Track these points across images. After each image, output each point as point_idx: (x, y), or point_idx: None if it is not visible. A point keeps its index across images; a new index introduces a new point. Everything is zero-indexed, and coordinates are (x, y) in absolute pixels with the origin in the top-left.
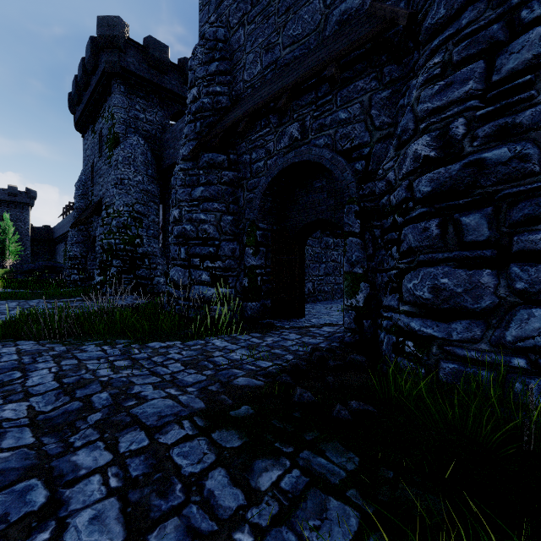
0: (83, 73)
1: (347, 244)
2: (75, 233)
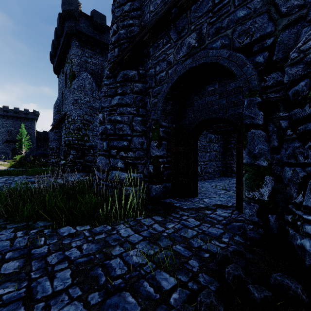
0: (56, 37)
1: (248, 136)
2: (53, 134)
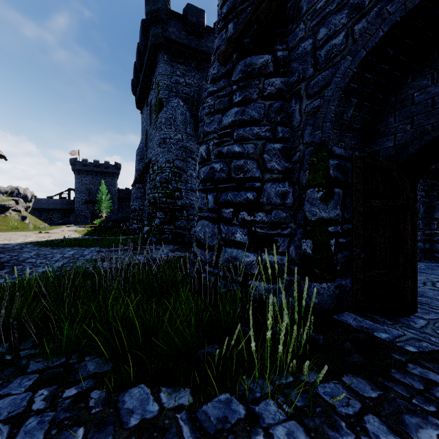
0: (138, 56)
1: None
2: (135, 191)
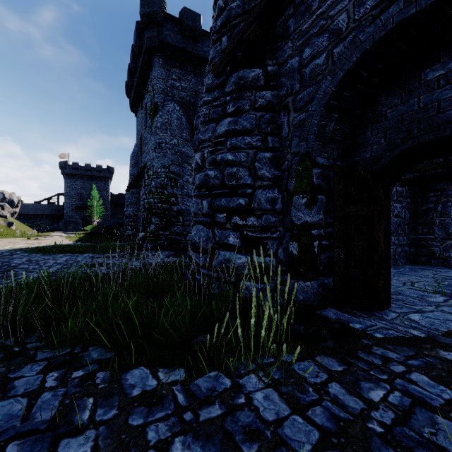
0: (133, 58)
1: None
2: (130, 196)
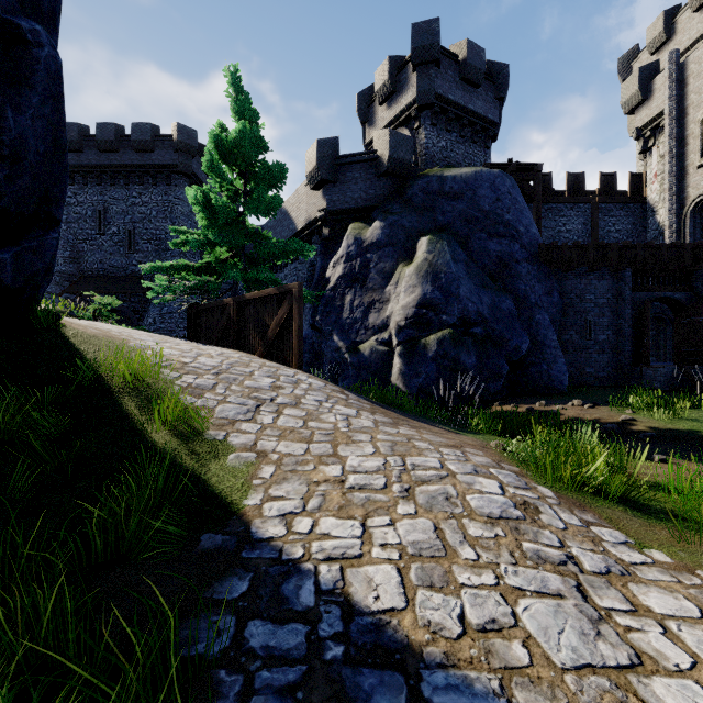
0: None
1: None
2: None
